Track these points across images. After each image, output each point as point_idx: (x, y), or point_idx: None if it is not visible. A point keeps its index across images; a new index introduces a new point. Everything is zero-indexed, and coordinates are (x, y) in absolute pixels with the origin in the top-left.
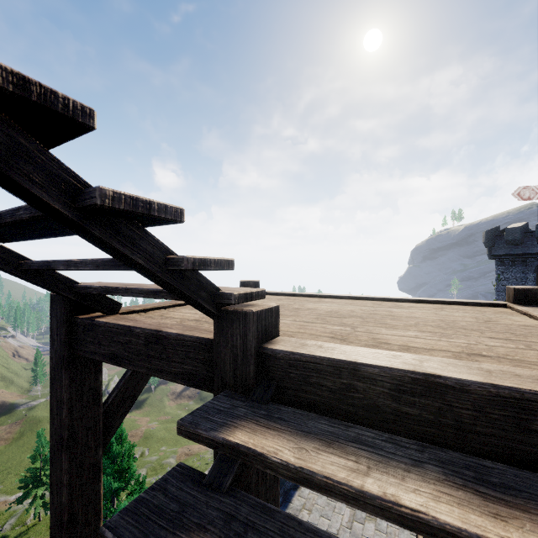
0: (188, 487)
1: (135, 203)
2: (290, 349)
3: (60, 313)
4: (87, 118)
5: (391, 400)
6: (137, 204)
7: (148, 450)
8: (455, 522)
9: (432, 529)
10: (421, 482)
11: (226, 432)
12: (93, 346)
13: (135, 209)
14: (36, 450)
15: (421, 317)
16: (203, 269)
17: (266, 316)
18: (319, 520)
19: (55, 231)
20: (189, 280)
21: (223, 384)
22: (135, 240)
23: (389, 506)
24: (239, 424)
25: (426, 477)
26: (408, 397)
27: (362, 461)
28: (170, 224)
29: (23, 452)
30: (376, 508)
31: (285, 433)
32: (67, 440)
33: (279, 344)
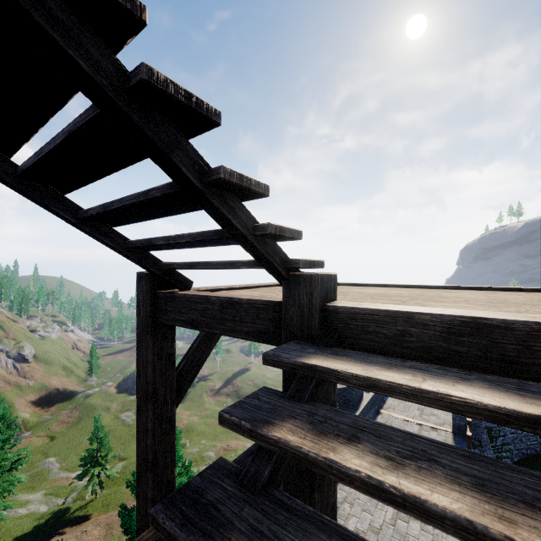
0: (275, 398)
1: (242, 179)
2: (349, 305)
3: (146, 288)
4: (217, 117)
5: (442, 341)
6: (243, 180)
7: (189, 442)
8: (496, 404)
9: (477, 409)
10: (469, 387)
11: (303, 359)
12: (174, 314)
13: (242, 183)
14: (93, 433)
15: (471, 297)
16: (281, 235)
17: (327, 280)
18: (361, 514)
19: (164, 210)
20: (268, 246)
21: (291, 336)
22: (235, 210)
23: (442, 397)
24: (312, 356)
25: (473, 386)
26: (458, 337)
27: (418, 376)
28: (258, 198)
29: (82, 435)
30: (431, 400)
31: (351, 362)
32: (151, 393)
33: (339, 303)
